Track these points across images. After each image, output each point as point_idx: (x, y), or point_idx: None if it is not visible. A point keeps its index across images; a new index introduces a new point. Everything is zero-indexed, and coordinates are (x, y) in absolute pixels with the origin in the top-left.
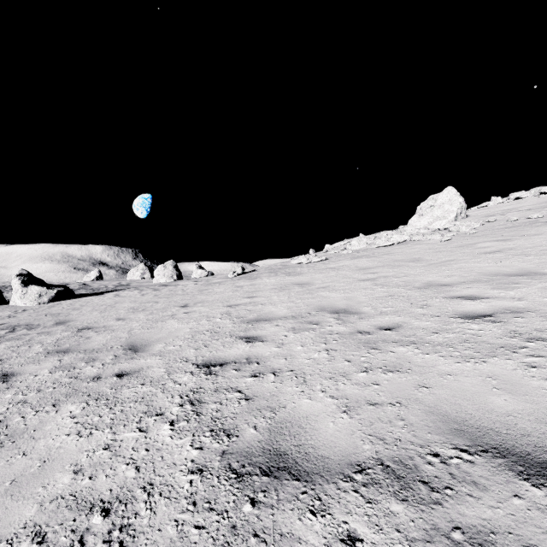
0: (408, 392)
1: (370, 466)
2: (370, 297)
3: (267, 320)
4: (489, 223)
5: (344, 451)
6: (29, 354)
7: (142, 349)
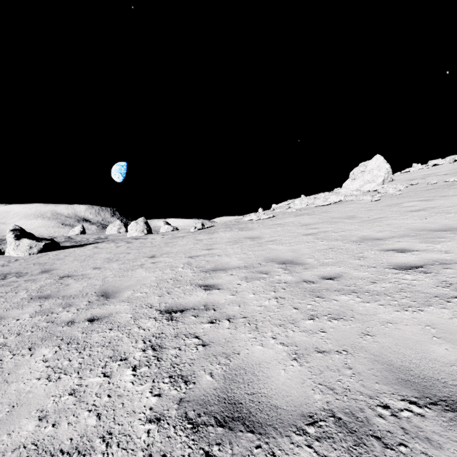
0: (353, 340)
1: (322, 418)
2: (313, 249)
3: (223, 269)
4: (412, 186)
5: (295, 401)
6: (15, 299)
7: (113, 295)
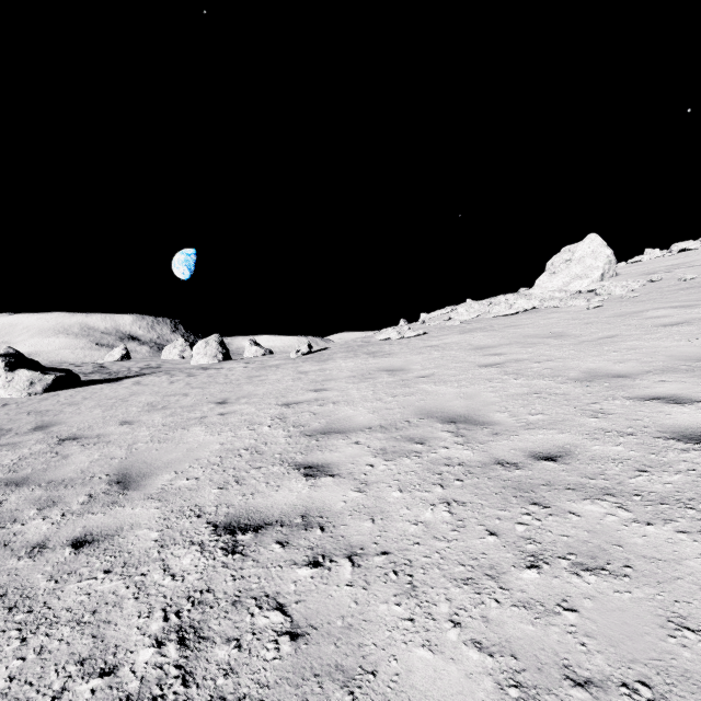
0: (655, 645)
1: None
2: (502, 394)
3: (342, 431)
4: (652, 283)
5: None
6: None
7: (136, 482)
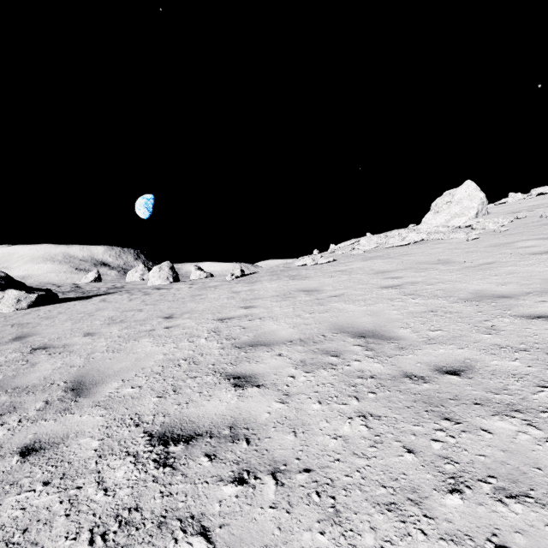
0: None
1: None
2: (403, 311)
3: (267, 344)
4: (518, 220)
5: None
6: None
7: (88, 390)
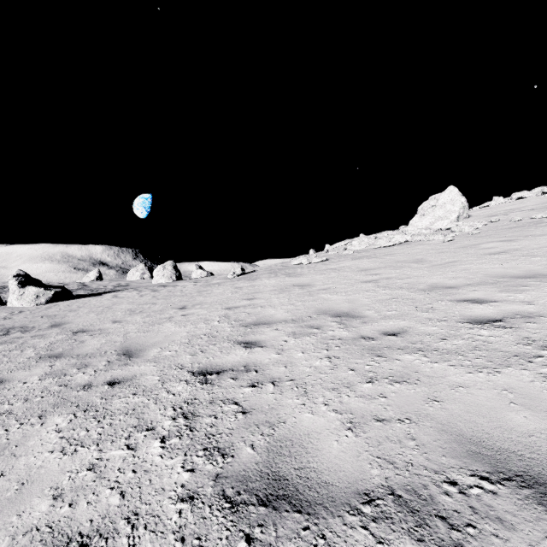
0: (418, 407)
1: (380, 495)
2: (373, 299)
3: (267, 323)
4: (492, 223)
5: (350, 477)
6: (20, 359)
7: (136, 354)
